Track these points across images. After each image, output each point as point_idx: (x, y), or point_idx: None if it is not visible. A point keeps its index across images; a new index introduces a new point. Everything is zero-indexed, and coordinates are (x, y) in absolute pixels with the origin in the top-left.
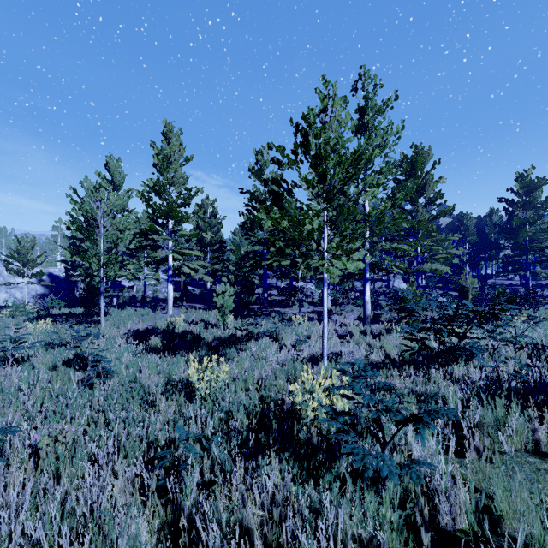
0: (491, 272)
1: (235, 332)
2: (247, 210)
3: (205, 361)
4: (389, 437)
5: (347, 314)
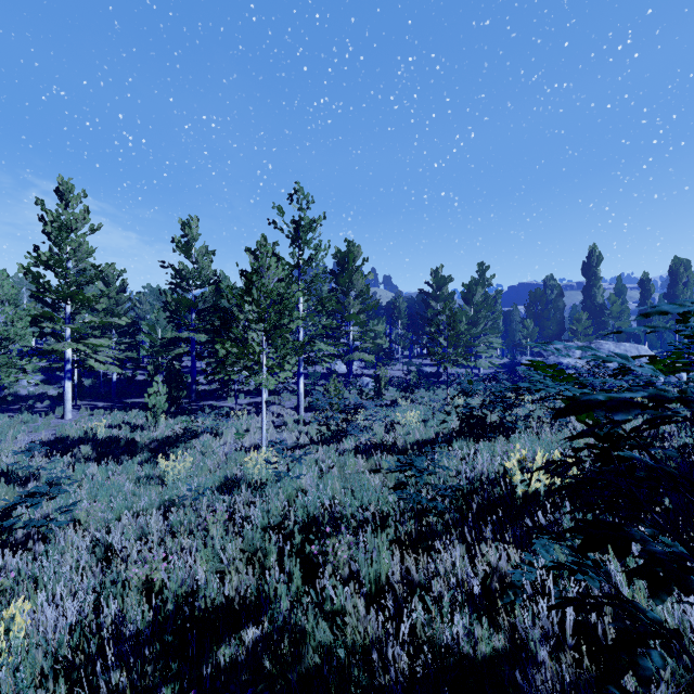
0: (421, 352)
1: (174, 432)
2: (171, 288)
3: (172, 457)
4: (295, 474)
5: (285, 404)
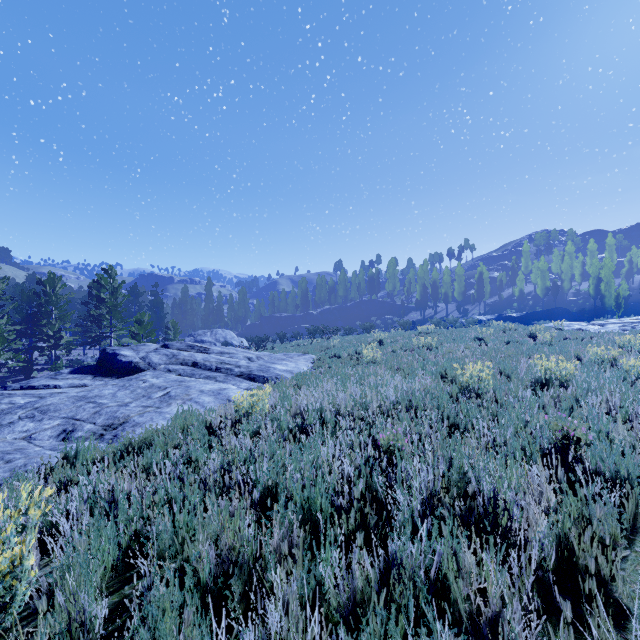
0: None
1: None
2: None
3: None
4: None
5: None
